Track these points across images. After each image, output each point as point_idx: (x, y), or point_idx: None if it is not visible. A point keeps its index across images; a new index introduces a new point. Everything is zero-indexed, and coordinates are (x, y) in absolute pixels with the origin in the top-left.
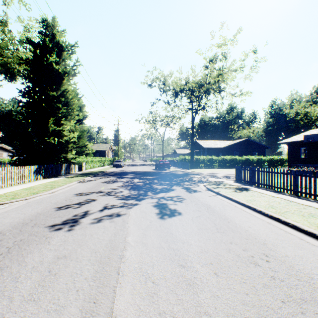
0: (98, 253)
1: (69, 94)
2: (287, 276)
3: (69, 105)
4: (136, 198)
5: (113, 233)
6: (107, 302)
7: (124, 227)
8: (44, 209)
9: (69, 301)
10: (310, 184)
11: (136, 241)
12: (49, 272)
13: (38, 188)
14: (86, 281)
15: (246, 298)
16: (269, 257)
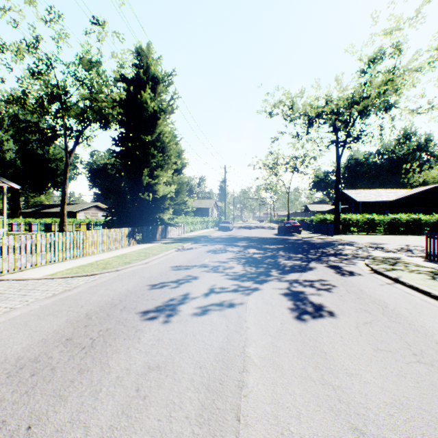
0: (204, 370)
1: (166, 137)
2: None
3: (166, 151)
4: (254, 279)
5: (225, 336)
6: None
7: (241, 327)
8: (136, 286)
9: None
10: None
11: (262, 358)
12: (137, 391)
13: (131, 256)
14: (187, 423)
15: None
16: None
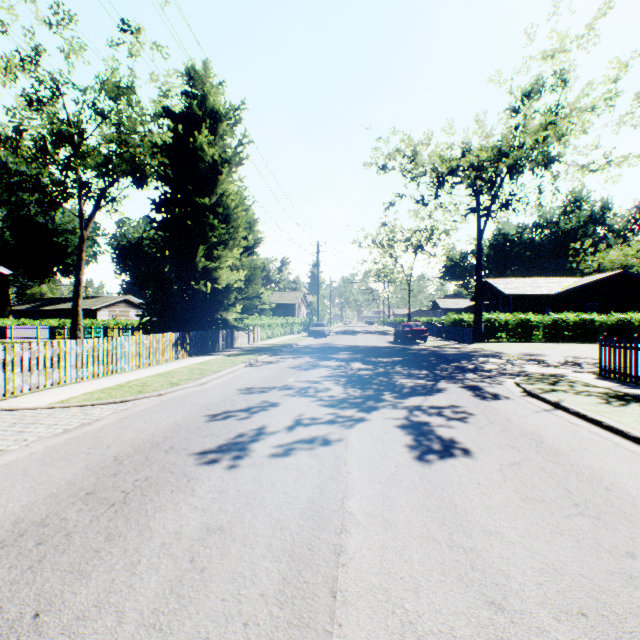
0: (286, 532)
1: (231, 199)
2: None
3: (231, 221)
4: (359, 405)
5: (316, 484)
6: None
7: (340, 472)
8: (188, 417)
9: None
10: None
11: (368, 513)
12: (192, 563)
13: (179, 375)
14: (263, 603)
15: None
16: None
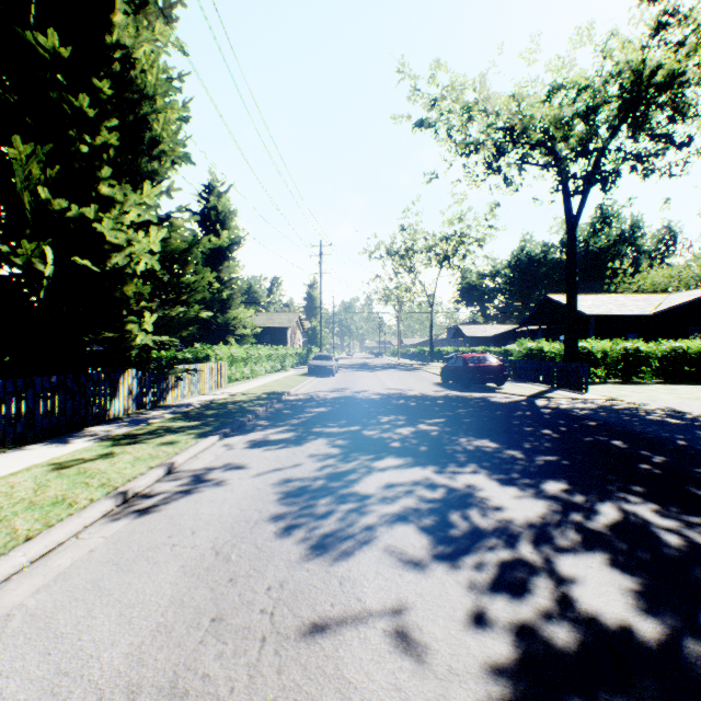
0: None
1: (141, 78)
2: None
3: (145, 132)
4: None
5: None
6: None
7: None
8: None
9: None
10: None
11: None
12: None
13: None
14: None
15: None
16: None
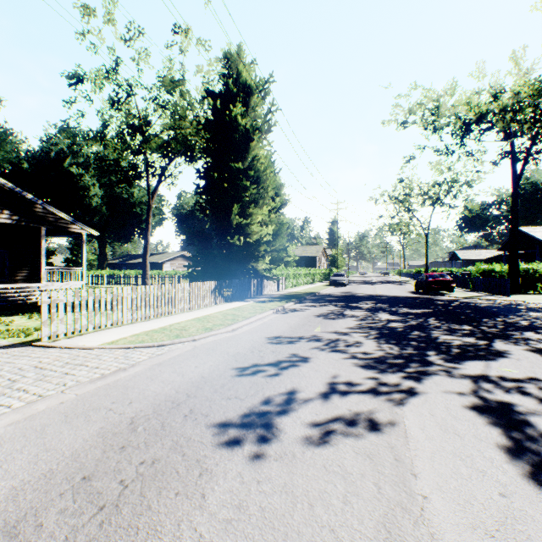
0: None
1: (261, 163)
2: None
3: (261, 182)
4: (403, 368)
5: (378, 518)
6: None
7: (410, 495)
8: (215, 369)
9: None
10: None
11: None
12: None
13: (214, 319)
14: None
15: None
16: None
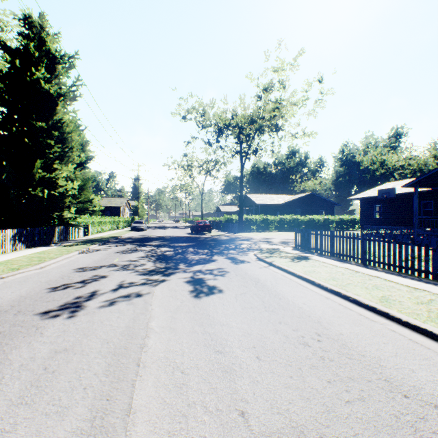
0: (111, 343)
1: (66, 126)
2: (338, 354)
3: (66, 142)
4: (163, 272)
5: (131, 318)
6: (124, 398)
7: (147, 310)
8: (31, 291)
9: (74, 401)
10: (379, 250)
11: (162, 327)
12: (45, 370)
13: (19, 262)
14: (96, 377)
15: (289, 381)
16: (321, 336)
